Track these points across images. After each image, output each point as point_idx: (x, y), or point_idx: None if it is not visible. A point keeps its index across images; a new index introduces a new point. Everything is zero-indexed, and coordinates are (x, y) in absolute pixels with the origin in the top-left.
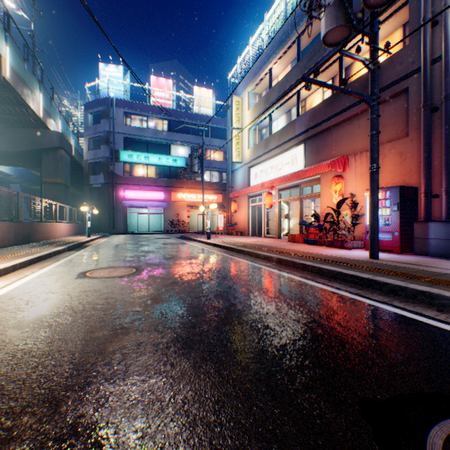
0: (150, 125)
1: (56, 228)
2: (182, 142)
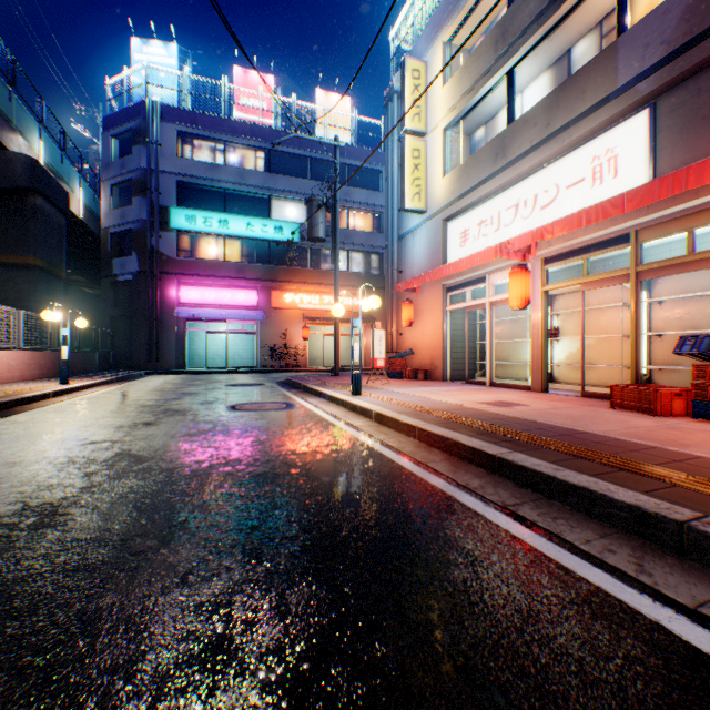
0: (230, 160)
1: None
2: (293, 193)
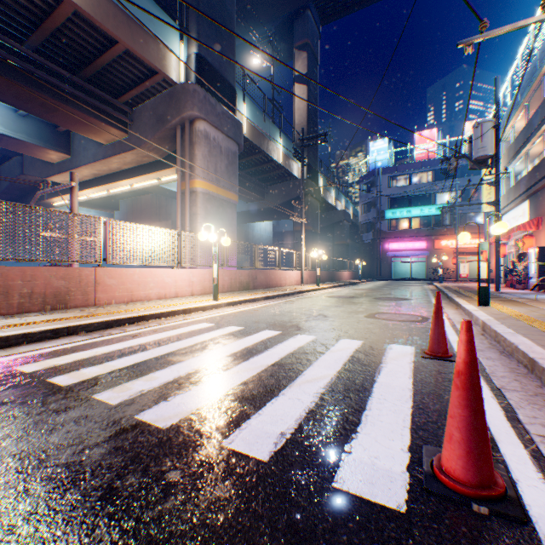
0: (411, 181)
1: (342, 274)
2: (445, 188)
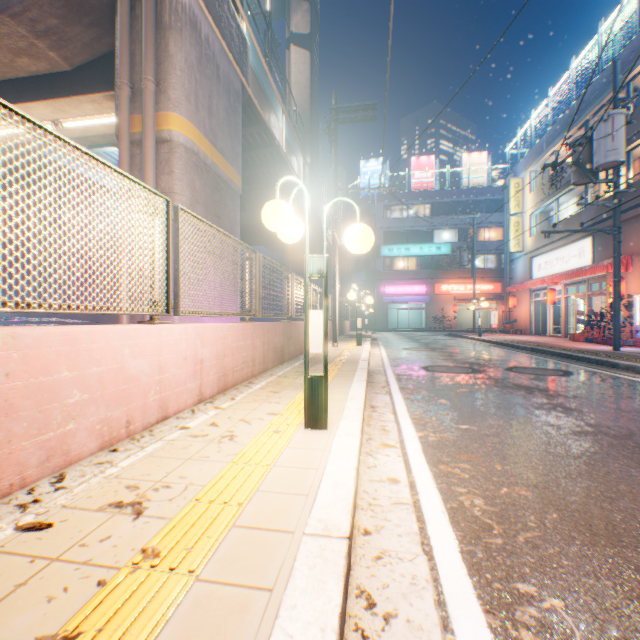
0: (409, 213)
1: (346, 325)
2: (446, 225)
